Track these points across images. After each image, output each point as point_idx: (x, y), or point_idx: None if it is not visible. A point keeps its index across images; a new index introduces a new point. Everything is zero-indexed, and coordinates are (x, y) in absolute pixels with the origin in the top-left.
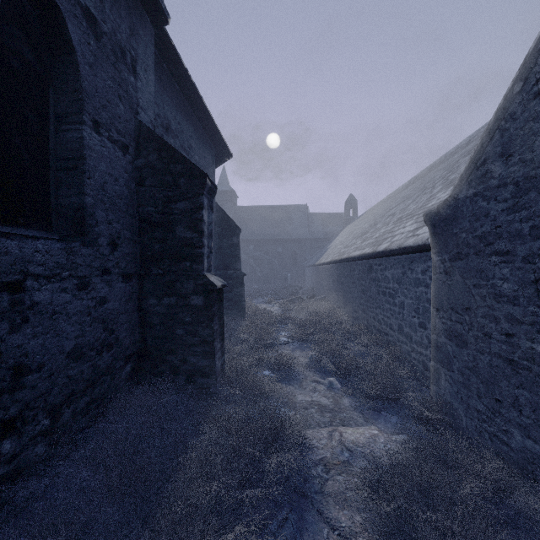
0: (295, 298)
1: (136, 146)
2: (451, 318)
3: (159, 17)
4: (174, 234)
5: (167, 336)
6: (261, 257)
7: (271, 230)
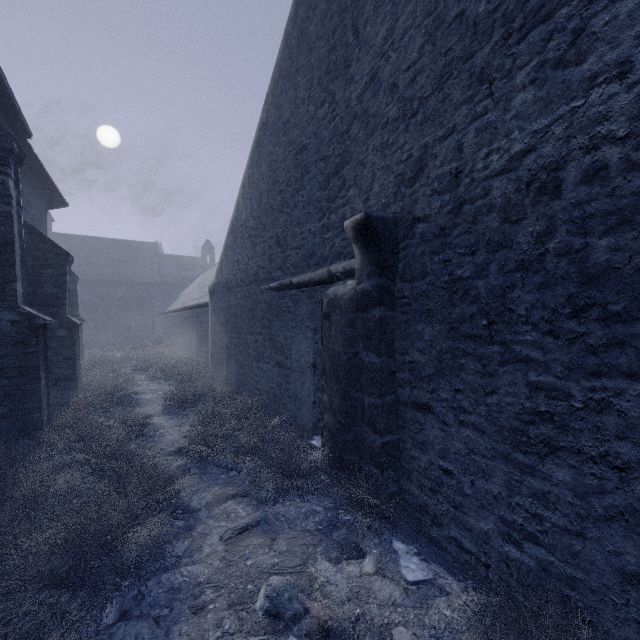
0: (140, 345)
1: None
2: (213, 336)
3: (24, 135)
4: (42, 289)
5: None
6: (94, 303)
7: (108, 270)
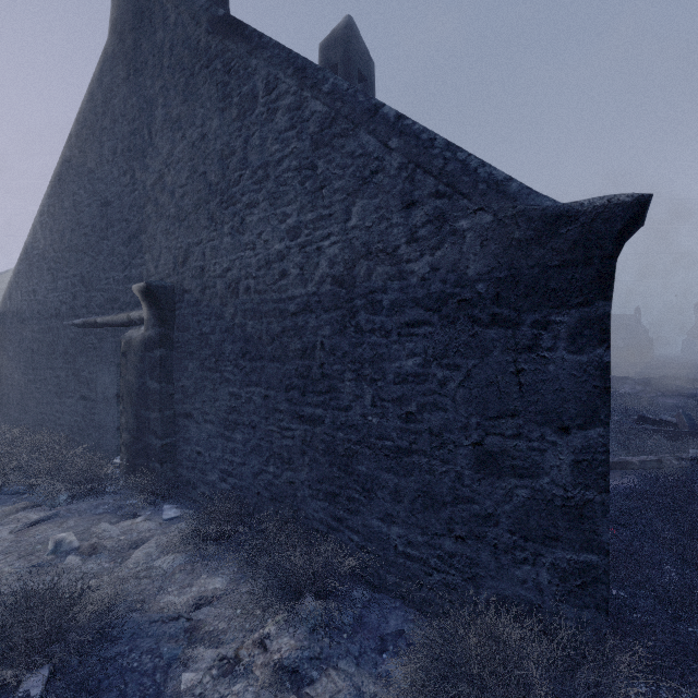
0: None
1: None
2: None
3: None
4: None
5: None
6: None
7: None
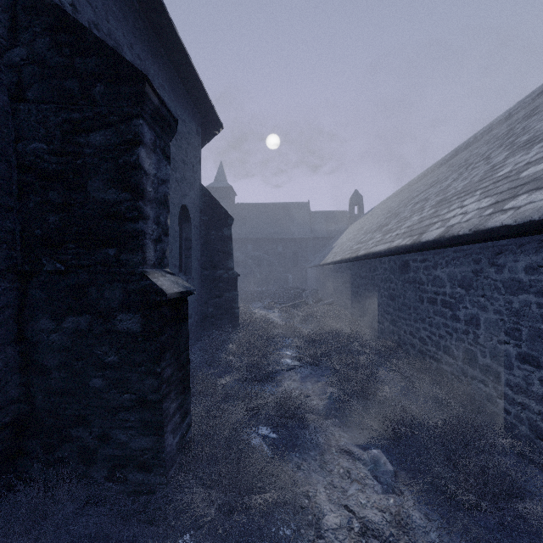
0: (299, 302)
1: (9, 23)
2: None
3: None
4: (84, 194)
5: (72, 390)
6: (261, 257)
7: (271, 229)
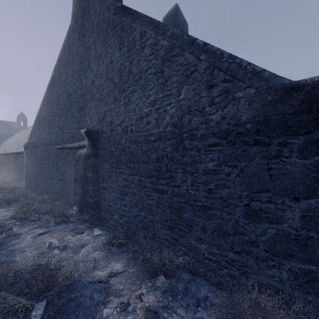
0: None
1: None
2: (27, 169)
3: None
4: None
5: None
6: None
7: None
